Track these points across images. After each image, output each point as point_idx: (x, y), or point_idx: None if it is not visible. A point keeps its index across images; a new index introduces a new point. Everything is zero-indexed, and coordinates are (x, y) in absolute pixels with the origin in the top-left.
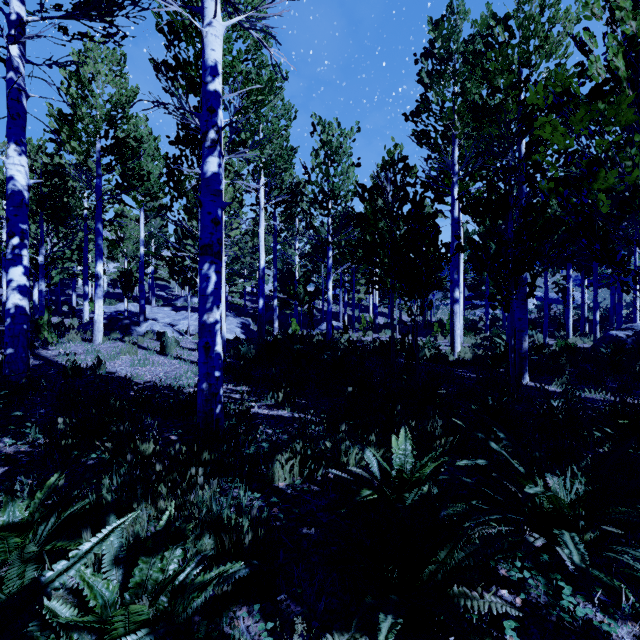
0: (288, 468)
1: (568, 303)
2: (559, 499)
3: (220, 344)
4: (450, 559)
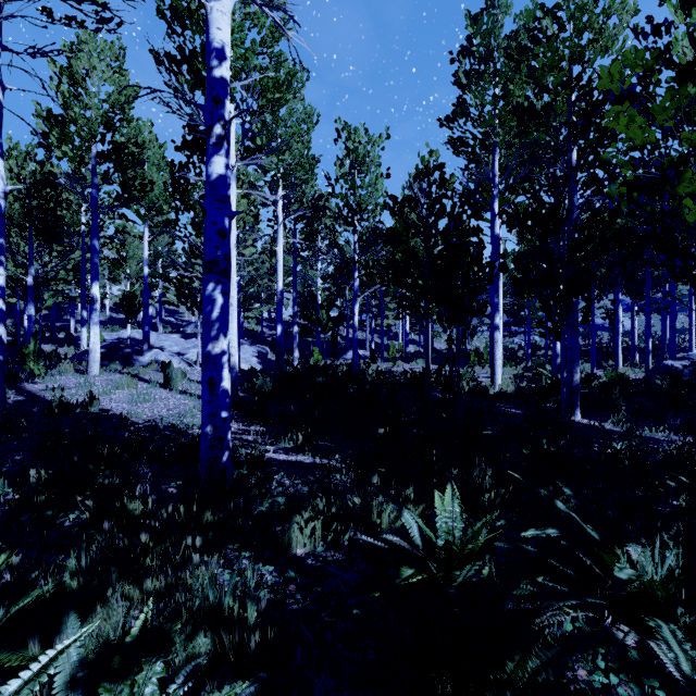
0: (308, 532)
1: (617, 330)
2: (652, 580)
3: (228, 379)
4: (522, 671)
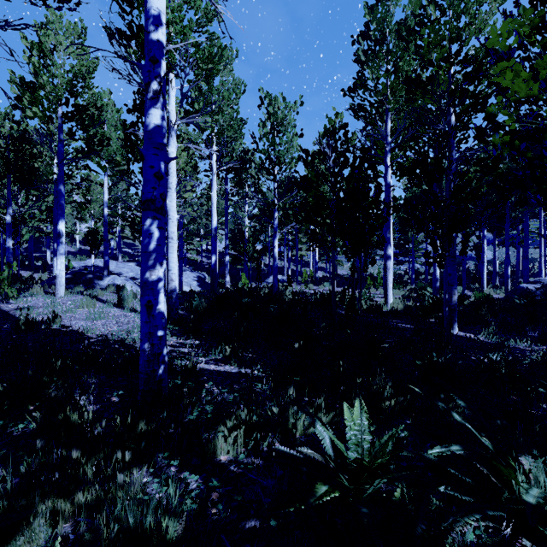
0: (231, 440)
1: (483, 259)
2: None
3: (163, 302)
4: None
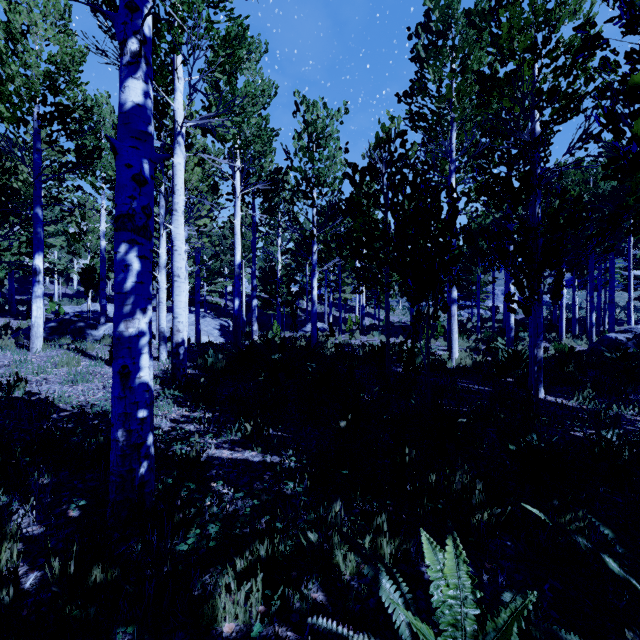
0: (241, 597)
1: (561, 304)
2: None
3: (148, 367)
4: None
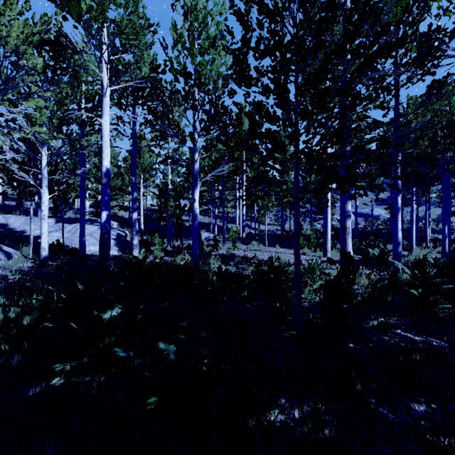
0: None
1: (412, 217)
2: None
3: None
4: None
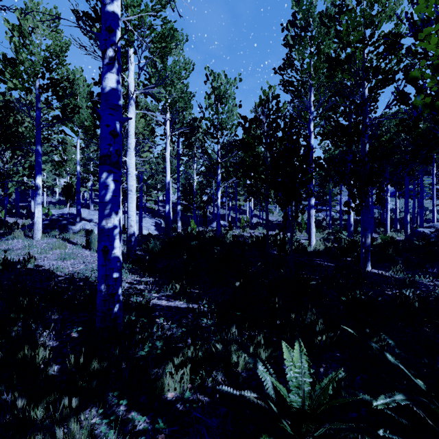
0: (178, 378)
1: (387, 208)
2: None
3: (119, 247)
4: None
